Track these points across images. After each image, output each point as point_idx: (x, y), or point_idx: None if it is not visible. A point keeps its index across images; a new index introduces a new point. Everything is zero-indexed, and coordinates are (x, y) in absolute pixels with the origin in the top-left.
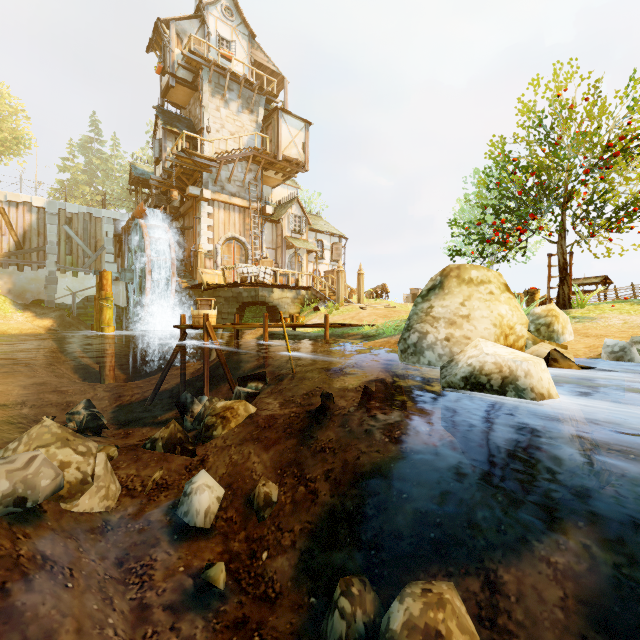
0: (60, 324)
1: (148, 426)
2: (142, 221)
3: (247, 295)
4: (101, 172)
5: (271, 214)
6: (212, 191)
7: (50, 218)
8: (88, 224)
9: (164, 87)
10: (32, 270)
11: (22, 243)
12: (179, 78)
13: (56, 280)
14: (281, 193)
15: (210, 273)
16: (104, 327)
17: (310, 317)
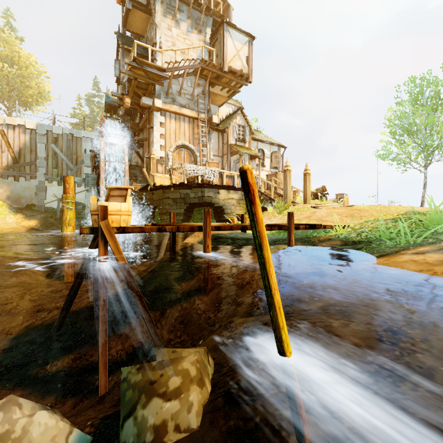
0: (43, 224)
1: (21, 387)
2: (100, 130)
3: (194, 196)
4: (99, 117)
5: (217, 125)
6: (163, 102)
7: (40, 138)
8: (70, 143)
9: (124, 15)
10: (26, 180)
11: (18, 158)
12: (135, 1)
13: (44, 188)
14: (226, 111)
15: (160, 176)
16: (63, 227)
17: None
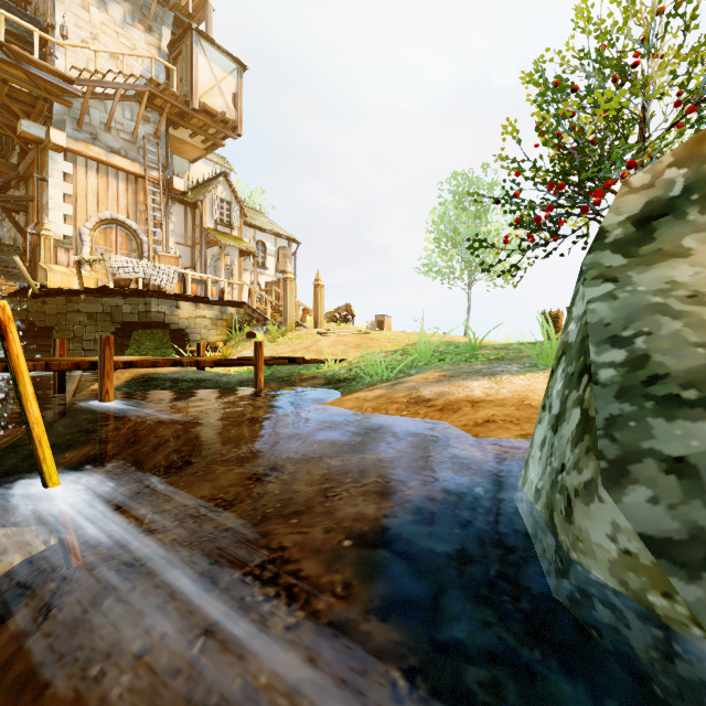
0: None
1: None
2: None
3: (130, 310)
4: None
5: (184, 193)
6: (71, 137)
7: None
8: None
9: None
10: None
11: None
12: None
13: None
14: (204, 172)
15: (62, 271)
16: None
17: (240, 347)
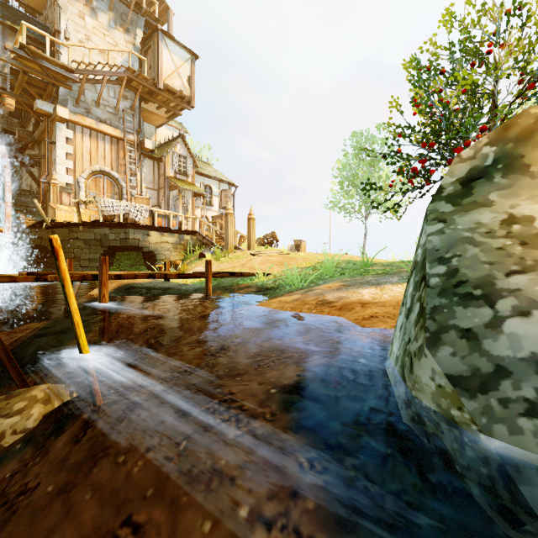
0: None
1: None
2: None
3: (114, 238)
4: None
5: (152, 151)
6: (72, 111)
7: None
8: None
9: None
10: None
11: None
12: None
13: None
14: (166, 134)
15: (65, 209)
16: None
17: (194, 265)
